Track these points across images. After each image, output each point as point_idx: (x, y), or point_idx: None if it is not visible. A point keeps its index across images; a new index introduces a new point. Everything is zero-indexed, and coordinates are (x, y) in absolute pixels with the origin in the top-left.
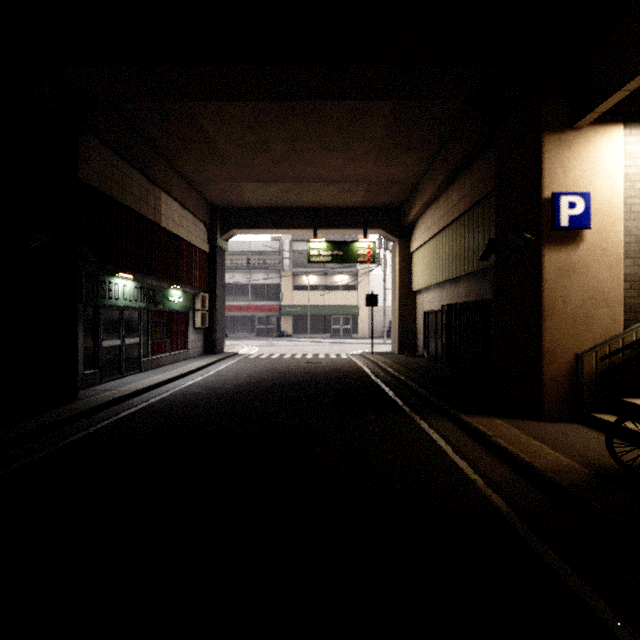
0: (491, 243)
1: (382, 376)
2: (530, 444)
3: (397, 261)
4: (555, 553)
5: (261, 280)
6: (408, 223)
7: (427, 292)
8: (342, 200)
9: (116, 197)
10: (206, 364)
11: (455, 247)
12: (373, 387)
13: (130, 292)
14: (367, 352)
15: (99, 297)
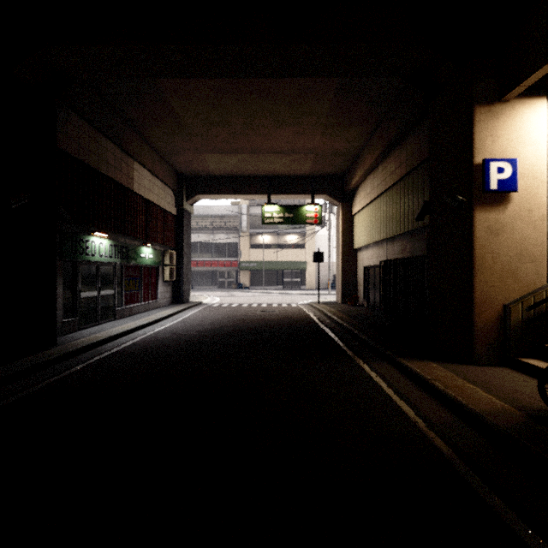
0: (426, 205)
1: (328, 323)
2: (465, 387)
3: (340, 222)
4: (499, 498)
5: (222, 239)
6: (350, 189)
7: (367, 249)
8: (292, 169)
9: (92, 165)
10: (173, 312)
11: (392, 210)
12: (320, 333)
13: (105, 249)
14: (314, 302)
15: (77, 253)
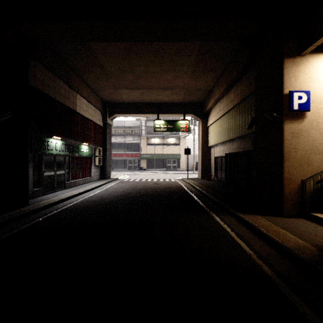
0: (253, 119)
1: (193, 191)
2: (279, 231)
3: (201, 131)
4: (307, 307)
5: (130, 141)
6: (206, 111)
7: (216, 147)
8: (172, 99)
9: (51, 95)
10: (100, 184)
11: (232, 123)
12: (189, 197)
13: (59, 146)
14: (185, 178)
15: (42, 149)
